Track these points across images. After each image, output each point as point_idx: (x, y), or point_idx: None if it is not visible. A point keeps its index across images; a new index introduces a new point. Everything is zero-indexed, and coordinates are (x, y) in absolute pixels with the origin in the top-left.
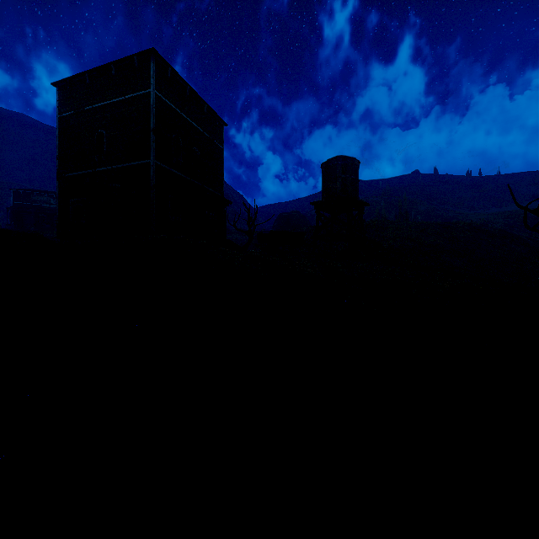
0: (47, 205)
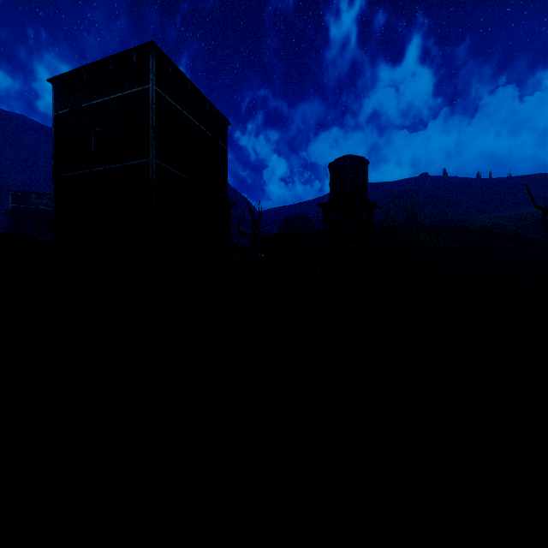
0: (46, 207)
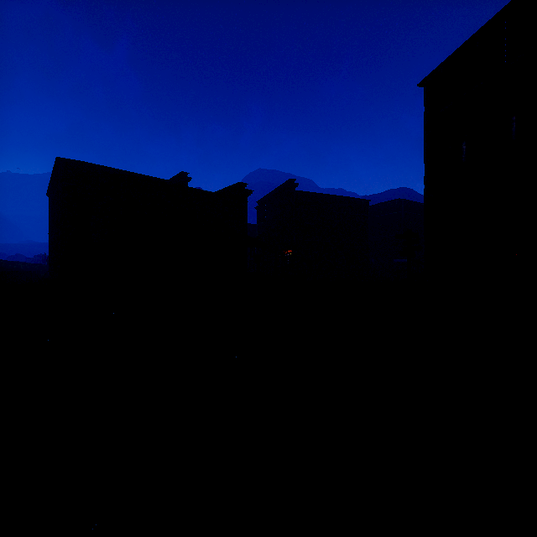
0: None
